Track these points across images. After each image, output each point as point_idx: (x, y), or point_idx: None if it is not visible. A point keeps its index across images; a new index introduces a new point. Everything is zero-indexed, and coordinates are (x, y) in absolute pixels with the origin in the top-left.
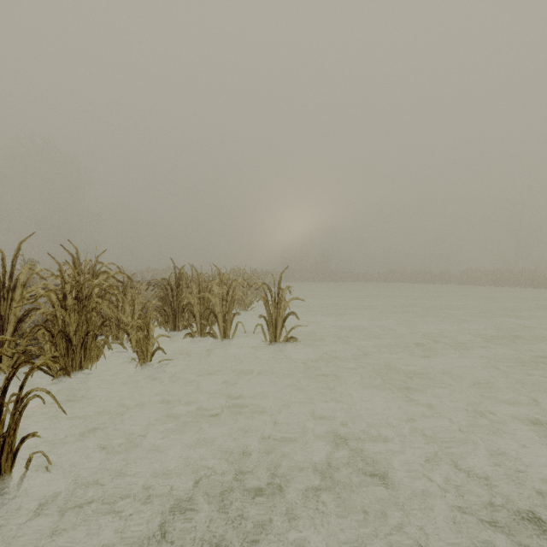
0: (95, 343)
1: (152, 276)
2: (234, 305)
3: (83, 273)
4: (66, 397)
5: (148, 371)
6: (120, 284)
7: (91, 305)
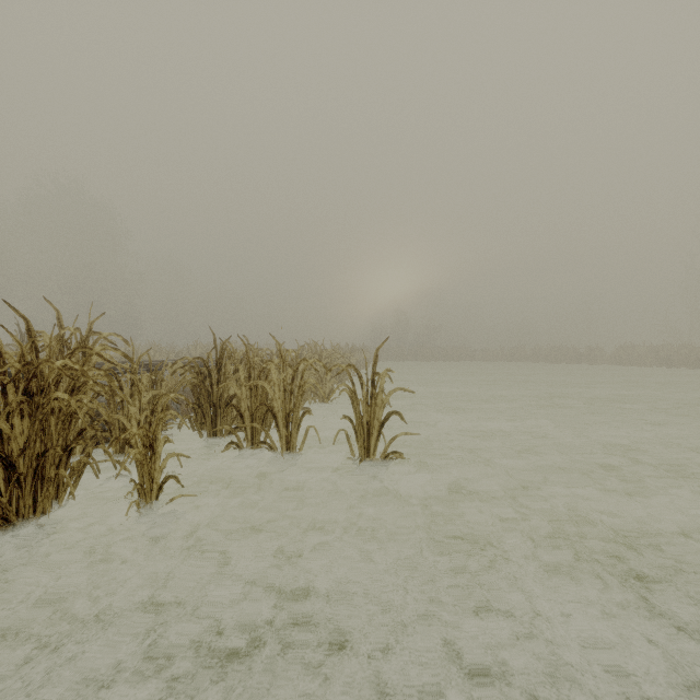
0: (67, 465)
1: (201, 353)
2: (308, 395)
3: (68, 348)
4: (4, 565)
5: (153, 514)
6: (127, 365)
7: (50, 404)
